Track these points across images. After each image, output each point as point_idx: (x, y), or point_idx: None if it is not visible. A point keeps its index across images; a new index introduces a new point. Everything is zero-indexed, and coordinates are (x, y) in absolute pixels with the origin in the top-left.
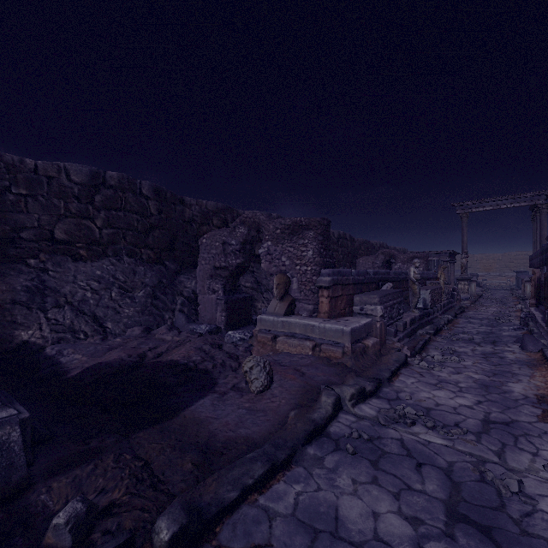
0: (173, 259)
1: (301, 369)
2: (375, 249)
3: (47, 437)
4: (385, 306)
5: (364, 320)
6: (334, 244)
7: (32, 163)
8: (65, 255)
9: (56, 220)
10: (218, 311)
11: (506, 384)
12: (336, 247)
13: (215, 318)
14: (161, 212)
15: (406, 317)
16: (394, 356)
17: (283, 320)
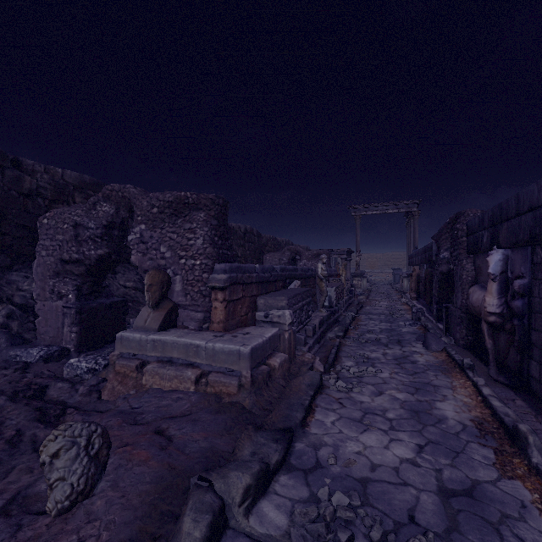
0: None
1: (168, 428)
2: (281, 246)
3: None
4: (294, 309)
5: (269, 332)
6: (240, 239)
7: None
8: None
9: None
10: (66, 324)
11: (435, 406)
12: (242, 242)
13: (61, 336)
14: None
15: (315, 318)
16: (307, 378)
17: (155, 339)
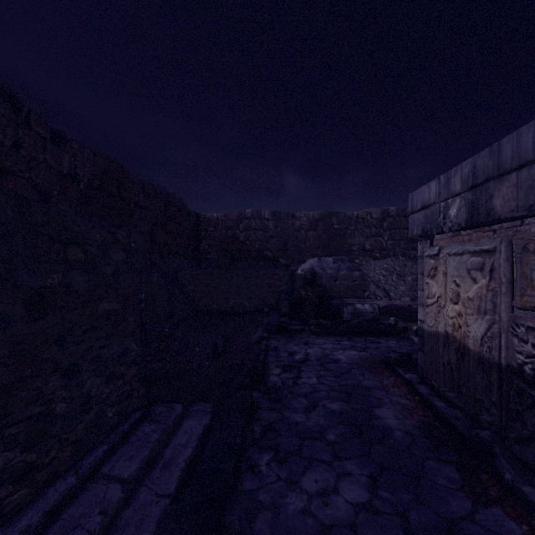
0: None
1: None
2: None
3: (380, 315)
4: None
5: None
6: None
7: (356, 214)
8: (369, 257)
9: (366, 239)
10: None
11: None
12: None
13: None
14: None
15: None
16: None
17: None
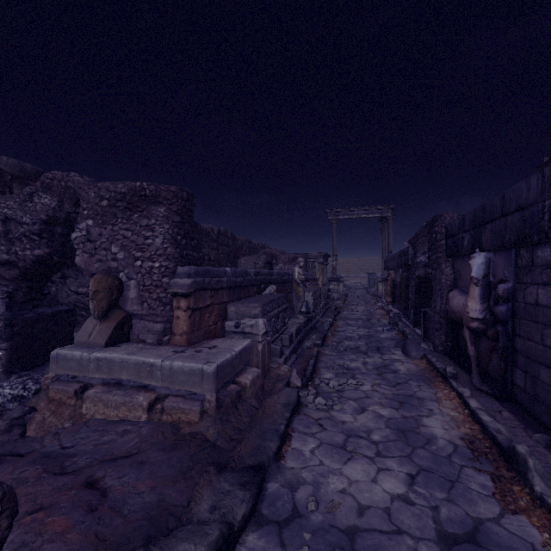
0: None
1: (104, 478)
2: (257, 250)
3: None
4: (269, 317)
5: (240, 344)
6: (213, 241)
7: None
8: None
9: None
10: None
11: (422, 423)
12: (215, 245)
13: None
14: None
15: (291, 326)
16: (282, 397)
17: (99, 357)
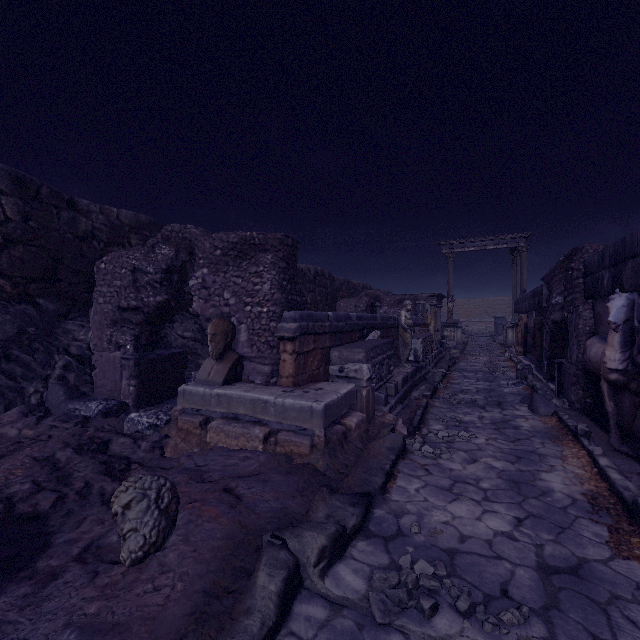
0: (54, 294)
1: (237, 487)
2: (358, 291)
3: None
4: (373, 363)
5: (344, 388)
6: (310, 282)
7: None
8: None
9: None
10: (124, 377)
11: (539, 477)
12: (312, 287)
13: (119, 389)
14: (28, 218)
15: (397, 375)
16: (387, 441)
17: (220, 393)
